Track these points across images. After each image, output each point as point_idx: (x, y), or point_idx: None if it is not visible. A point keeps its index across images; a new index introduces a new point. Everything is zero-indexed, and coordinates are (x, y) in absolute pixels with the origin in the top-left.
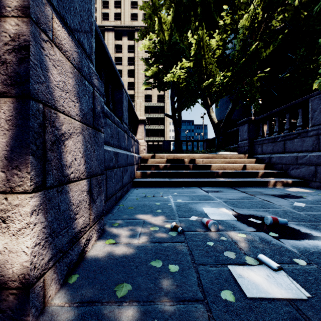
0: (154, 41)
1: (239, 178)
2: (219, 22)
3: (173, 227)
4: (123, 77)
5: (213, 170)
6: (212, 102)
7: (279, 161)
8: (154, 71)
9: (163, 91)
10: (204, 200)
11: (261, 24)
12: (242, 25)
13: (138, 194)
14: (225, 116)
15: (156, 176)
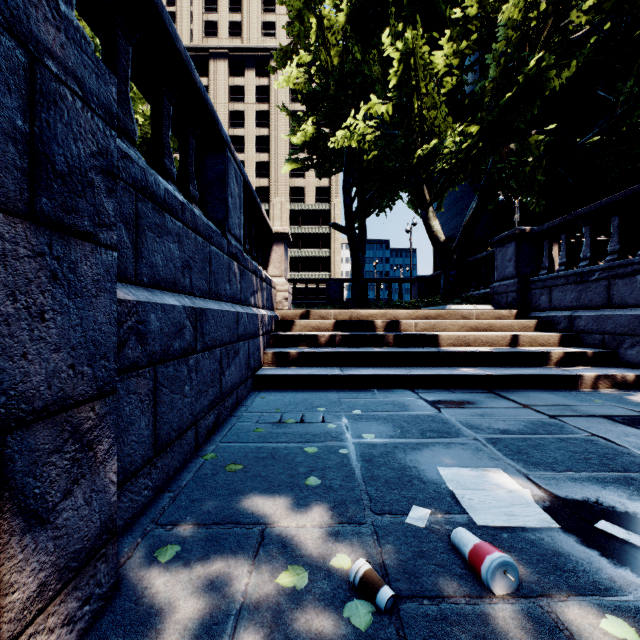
0: (309, 72)
1: (505, 366)
2: (452, 18)
3: (358, 582)
4: (246, 153)
5: (443, 348)
6: (434, 196)
7: (596, 327)
8: (309, 135)
9: (328, 180)
10: (436, 437)
11: (546, 20)
12: (506, 18)
13: (264, 415)
14: (462, 227)
15: (311, 363)
